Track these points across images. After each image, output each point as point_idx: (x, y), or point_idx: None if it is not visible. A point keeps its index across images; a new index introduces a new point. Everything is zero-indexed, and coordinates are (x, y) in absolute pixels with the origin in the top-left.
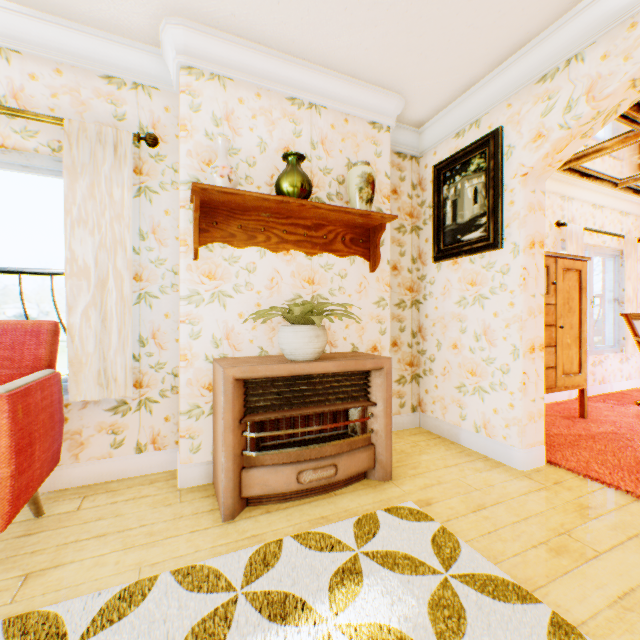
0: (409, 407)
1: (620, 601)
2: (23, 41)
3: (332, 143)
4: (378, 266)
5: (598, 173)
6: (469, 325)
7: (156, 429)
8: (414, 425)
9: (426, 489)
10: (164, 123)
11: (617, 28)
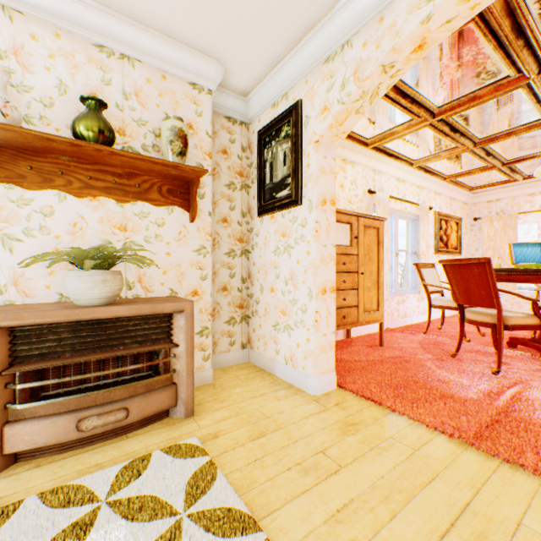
0: (239, 345)
1: (337, 514)
2: None
3: (148, 96)
4: (199, 217)
5: (398, 153)
6: (281, 271)
7: None
8: (244, 360)
9: (221, 422)
10: None
11: (372, 21)
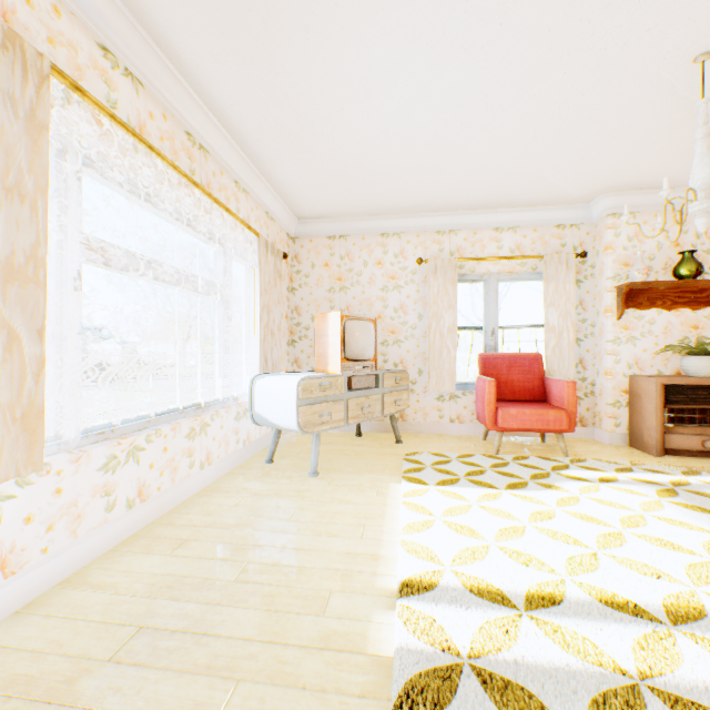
0: None
1: None
2: (522, 222)
3: None
4: None
5: None
6: None
7: (581, 414)
8: None
9: None
10: (585, 242)
11: None
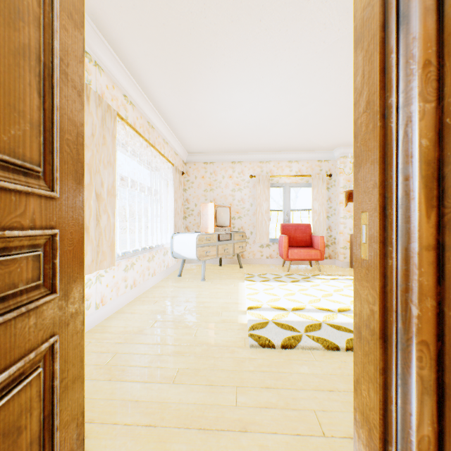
0: None
1: None
2: (301, 158)
3: None
4: None
5: None
6: None
7: (329, 253)
8: None
9: None
10: (331, 169)
11: None
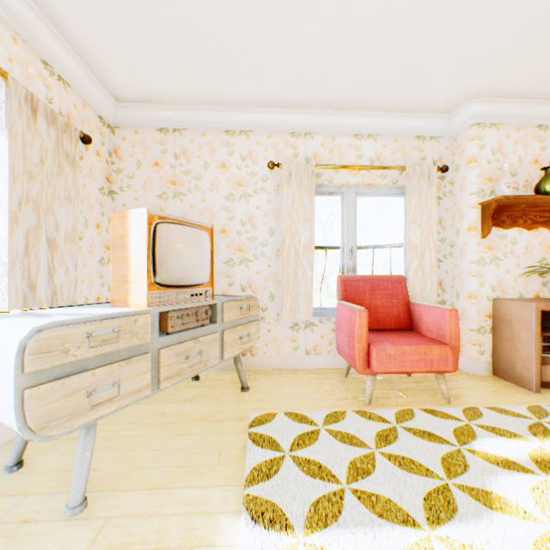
0: None
1: None
2: (383, 129)
3: None
4: None
5: None
6: None
7: None
8: None
9: None
10: (444, 156)
11: None
